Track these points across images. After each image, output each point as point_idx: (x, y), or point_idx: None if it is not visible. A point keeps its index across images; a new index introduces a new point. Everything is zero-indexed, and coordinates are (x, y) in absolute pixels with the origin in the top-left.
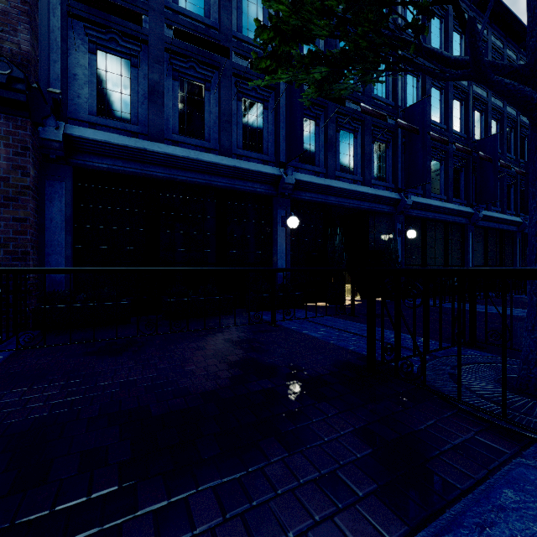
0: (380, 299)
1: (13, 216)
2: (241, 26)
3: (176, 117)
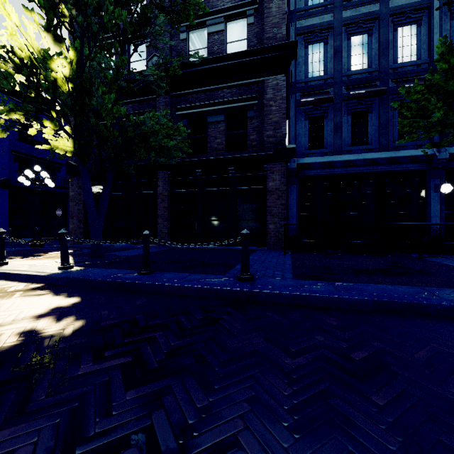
0: None
1: (280, 203)
2: (396, 58)
3: (349, 136)
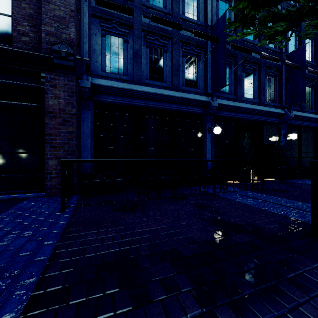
0: (269, 179)
1: (67, 130)
2: (184, 11)
3: (148, 70)
